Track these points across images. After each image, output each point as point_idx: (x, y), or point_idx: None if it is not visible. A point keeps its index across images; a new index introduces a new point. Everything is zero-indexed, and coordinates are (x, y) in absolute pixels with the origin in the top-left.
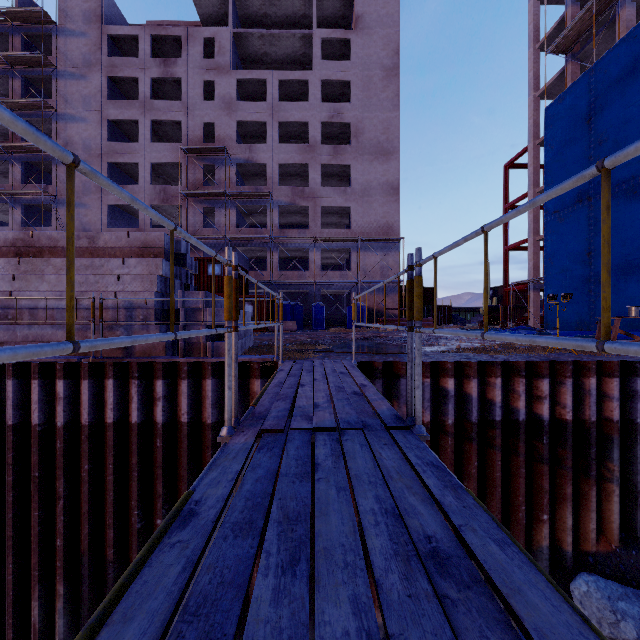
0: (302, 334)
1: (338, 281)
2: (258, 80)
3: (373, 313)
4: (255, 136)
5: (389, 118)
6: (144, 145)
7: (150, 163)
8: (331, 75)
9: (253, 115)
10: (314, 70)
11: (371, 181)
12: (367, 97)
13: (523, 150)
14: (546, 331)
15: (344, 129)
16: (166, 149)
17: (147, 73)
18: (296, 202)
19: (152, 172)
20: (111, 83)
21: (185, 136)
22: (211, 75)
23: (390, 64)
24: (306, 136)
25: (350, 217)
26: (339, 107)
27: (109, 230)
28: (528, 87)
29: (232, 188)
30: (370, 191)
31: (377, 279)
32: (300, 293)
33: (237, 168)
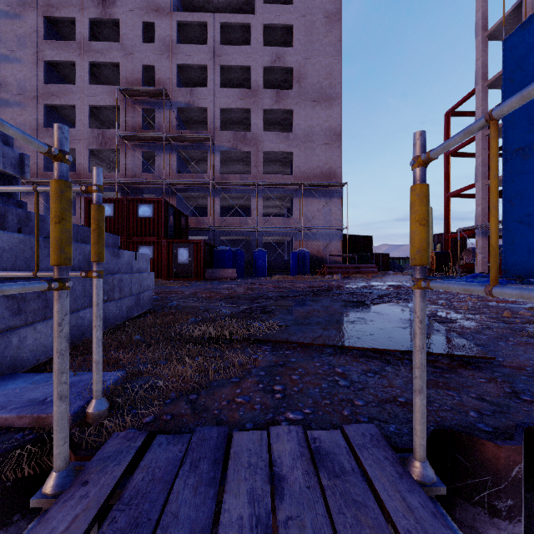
0: (241, 283)
1: (281, 227)
2: (199, 23)
3: (316, 260)
4: (197, 84)
5: (332, 63)
6: (81, 87)
7: (88, 106)
8: (273, 19)
9: (194, 58)
10: (256, 14)
11: (314, 127)
12: (310, 42)
13: (469, 94)
14: (527, 280)
15: (286, 76)
16: (104, 92)
17: (84, 13)
18: (238, 147)
19: (93, 118)
20: (49, 25)
21: (124, 79)
22: (151, 17)
23: (333, 9)
24: (248, 84)
25: (292, 165)
26: (281, 51)
27: (45, 174)
28: (475, 28)
29: (172, 132)
30: (313, 137)
31: (320, 226)
32: (243, 241)
33: (179, 114)
